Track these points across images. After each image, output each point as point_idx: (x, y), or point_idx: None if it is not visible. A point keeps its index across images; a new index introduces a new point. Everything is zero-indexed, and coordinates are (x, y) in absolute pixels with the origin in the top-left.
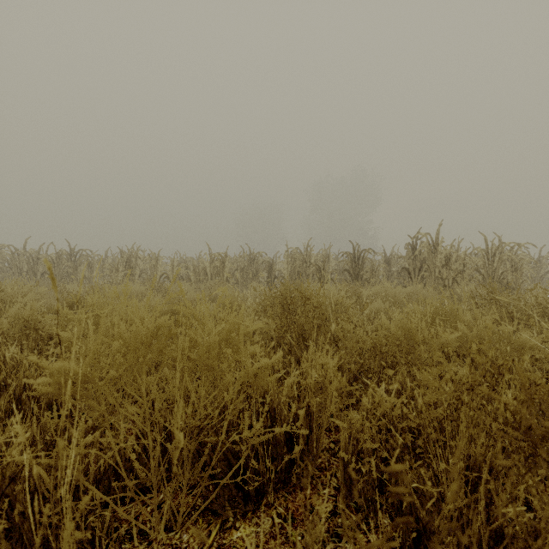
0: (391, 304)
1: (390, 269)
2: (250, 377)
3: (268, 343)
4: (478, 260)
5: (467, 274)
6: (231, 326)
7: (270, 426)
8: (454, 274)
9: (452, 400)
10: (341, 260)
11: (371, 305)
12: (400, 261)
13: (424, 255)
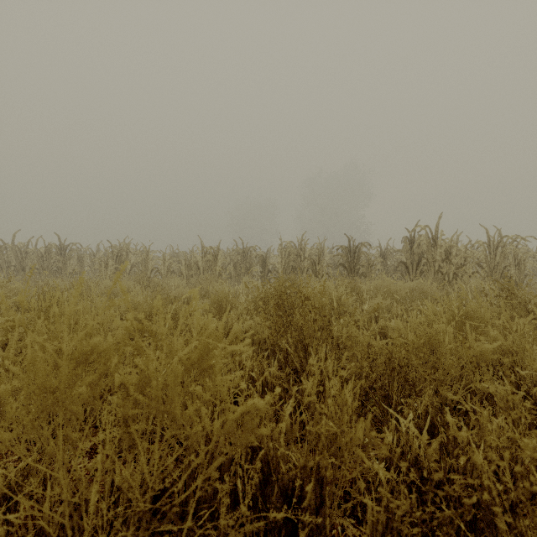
0: (393, 300)
1: (386, 263)
2: (231, 428)
3: (261, 346)
4: (479, 254)
5: (468, 268)
6: (205, 345)
7: (262, 486)
8: (454, 268)
9: (511, 442)
10: (337, 254)
11: (371, 302)
12: (395, 255)
13: (422, 248)
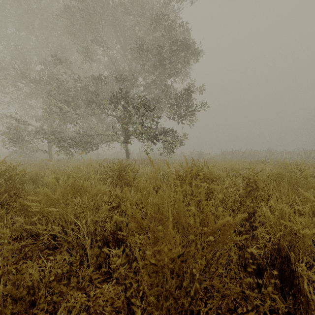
0: None
1: None
2: None
3: None
4: None
5: None
6: None
7: None
8: None
9: None
10: None
11: None
12: None
13: None
